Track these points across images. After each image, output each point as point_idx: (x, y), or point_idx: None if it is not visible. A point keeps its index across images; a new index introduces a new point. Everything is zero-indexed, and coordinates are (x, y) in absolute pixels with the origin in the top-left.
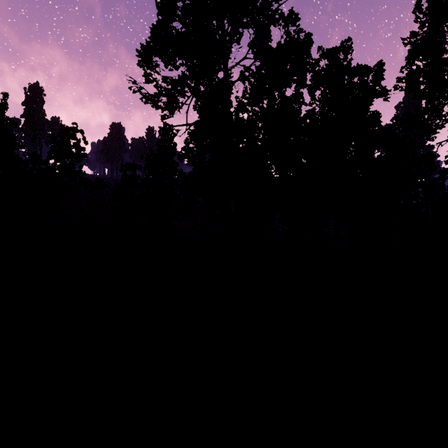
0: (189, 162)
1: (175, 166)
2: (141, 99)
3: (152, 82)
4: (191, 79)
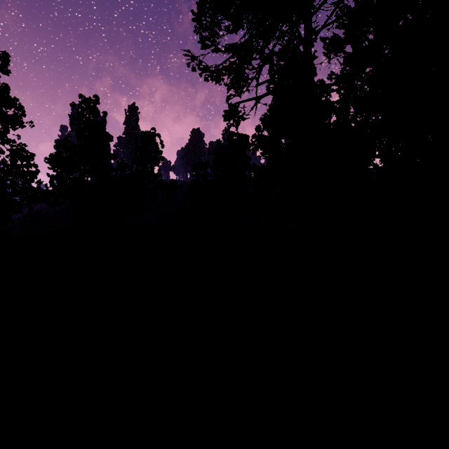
0: (261, 152)
1: (247, 161)
2: (199, 74)
3: (209, 46)
4: (260, 37)
